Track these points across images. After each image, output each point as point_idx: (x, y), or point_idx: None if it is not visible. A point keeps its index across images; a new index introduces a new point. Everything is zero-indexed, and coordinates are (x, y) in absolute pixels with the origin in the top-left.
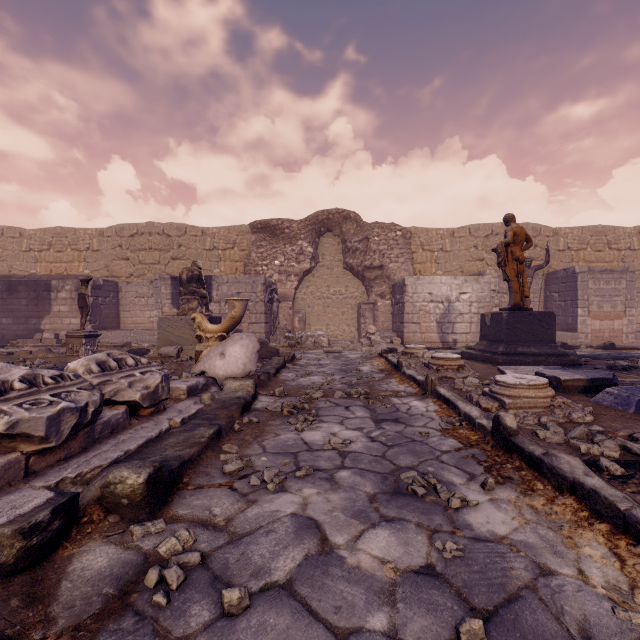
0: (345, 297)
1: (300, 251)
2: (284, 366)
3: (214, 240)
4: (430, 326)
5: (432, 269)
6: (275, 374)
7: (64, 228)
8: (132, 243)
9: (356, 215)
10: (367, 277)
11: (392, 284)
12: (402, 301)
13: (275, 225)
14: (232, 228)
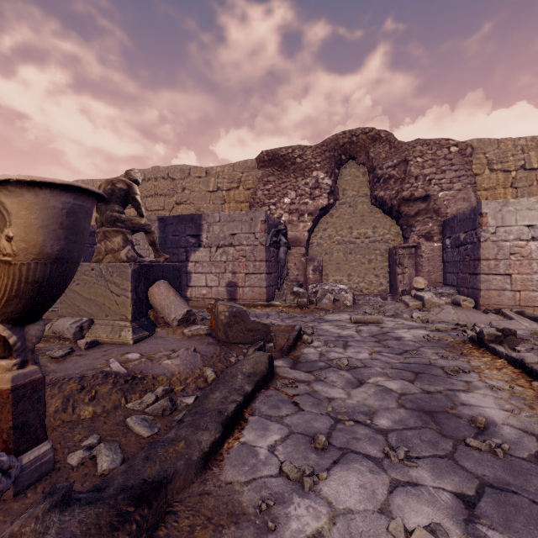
0: (372, 241)
1: (315, 184)
2: (268, 376)
3: (218, 180)
4: (531, 280)
5: (506, 196)
6: (216, 444)
7: (84, 180)
8: (139, 190)
9: (388, 133)
10: (404, 213)
11: (443, 220)
12: (474, 240)
13: (284, 155)
14: (236, 164)
